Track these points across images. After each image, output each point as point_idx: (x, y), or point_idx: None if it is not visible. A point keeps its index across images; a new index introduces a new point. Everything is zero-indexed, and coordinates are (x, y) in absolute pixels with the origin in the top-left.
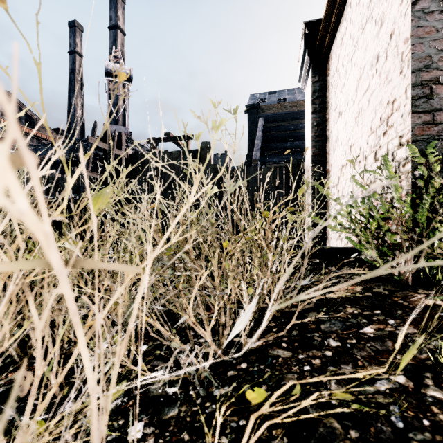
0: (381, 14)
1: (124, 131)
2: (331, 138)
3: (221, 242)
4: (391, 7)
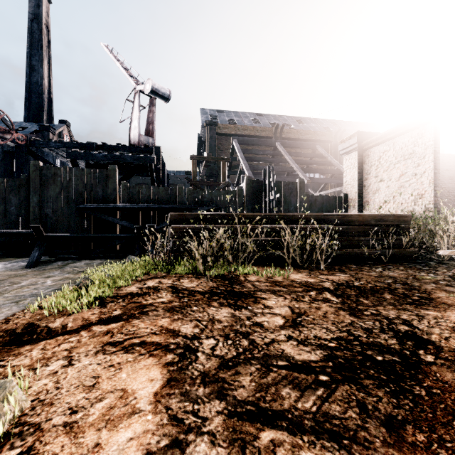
0: (418, 163)
1: (152, 142)
2: (371, 187)
3: None
4: (424, 165)
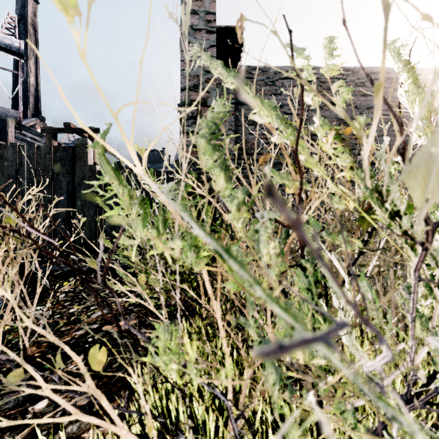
0: None
1: (15, 116)
2: None
3: (98, 252)
4: None
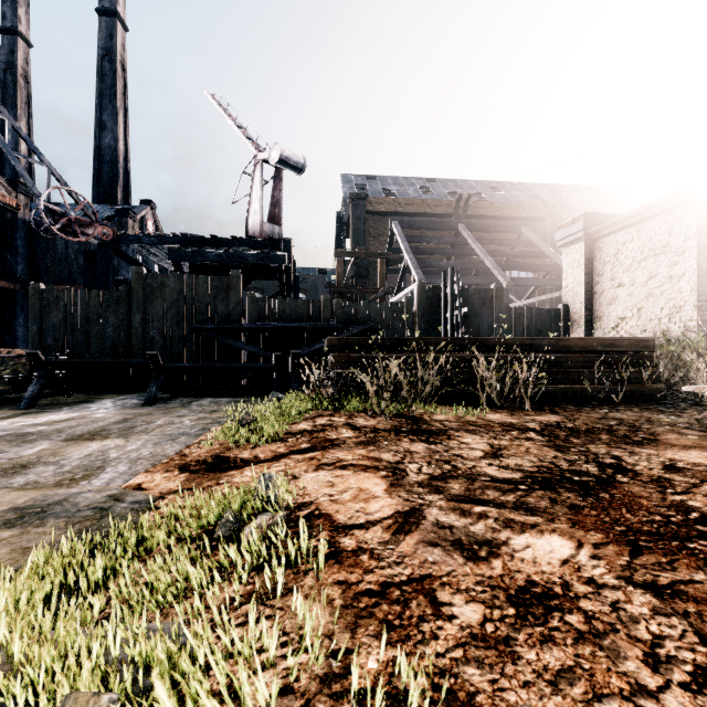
0: (674, 260)
1: (279, 232)
2: (604, 296)
3: None
4: (683, 263)
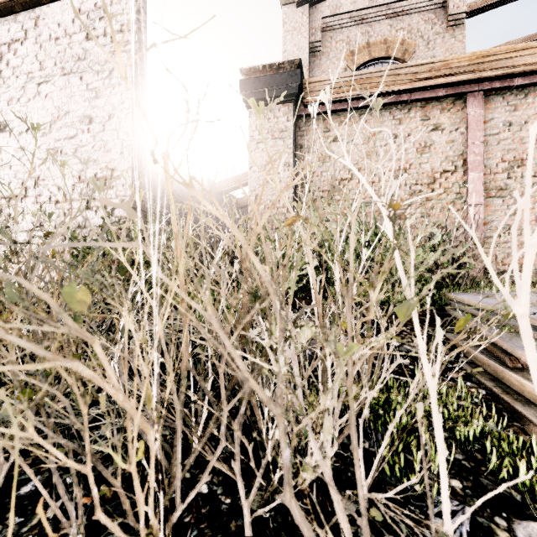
0: (97, 88)
1: None
2: None
3: None
4: (110, 95)
